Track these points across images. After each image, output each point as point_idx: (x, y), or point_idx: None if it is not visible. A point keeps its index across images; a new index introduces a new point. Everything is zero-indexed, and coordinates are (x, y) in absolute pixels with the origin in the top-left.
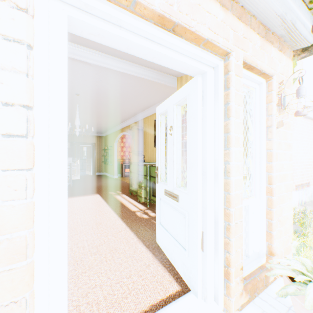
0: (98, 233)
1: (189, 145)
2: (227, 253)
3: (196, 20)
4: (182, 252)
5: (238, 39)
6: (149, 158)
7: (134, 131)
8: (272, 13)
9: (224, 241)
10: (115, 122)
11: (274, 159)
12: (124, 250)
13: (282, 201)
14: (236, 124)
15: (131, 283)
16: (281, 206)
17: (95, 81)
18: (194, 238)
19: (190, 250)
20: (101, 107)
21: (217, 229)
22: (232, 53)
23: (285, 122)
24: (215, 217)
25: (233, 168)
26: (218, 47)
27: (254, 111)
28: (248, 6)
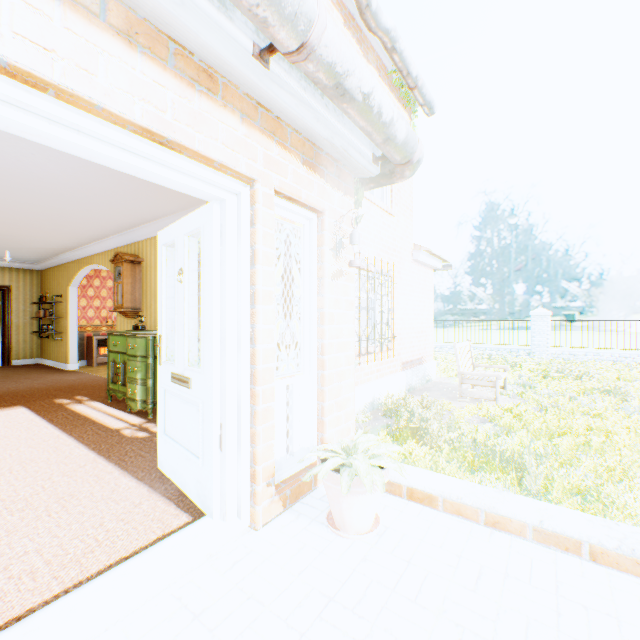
0: (26, 477)
1: (205, 300)
2: (256, 448)
3: (203, 133)
4: (196, 465)
5: (271, 161)
6: (156, 323)
7: (121, 266)
8: (316, 134)
9: (252, 432)
10: (71, 240)
11: (327, 321)
12: (92, 492)
13: (341, 377)
14: (268, 274)
15: (103, 532)
16: (341, 384)
17: (17, 153)
18: (210, 436)
19: (206, 456)
20: (32, 205)
21: (241, 416)
22: (260, 180)
23: (346, 273)
24: (239, 401)
25: (262, 333)
26: (239, 171)
27: (304, 256)
28: (285, 119)
